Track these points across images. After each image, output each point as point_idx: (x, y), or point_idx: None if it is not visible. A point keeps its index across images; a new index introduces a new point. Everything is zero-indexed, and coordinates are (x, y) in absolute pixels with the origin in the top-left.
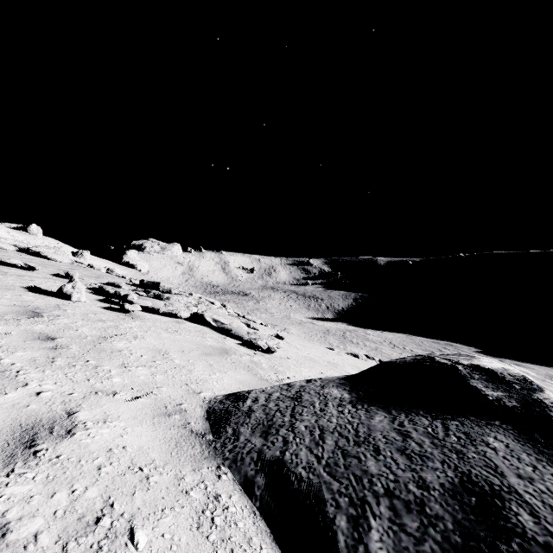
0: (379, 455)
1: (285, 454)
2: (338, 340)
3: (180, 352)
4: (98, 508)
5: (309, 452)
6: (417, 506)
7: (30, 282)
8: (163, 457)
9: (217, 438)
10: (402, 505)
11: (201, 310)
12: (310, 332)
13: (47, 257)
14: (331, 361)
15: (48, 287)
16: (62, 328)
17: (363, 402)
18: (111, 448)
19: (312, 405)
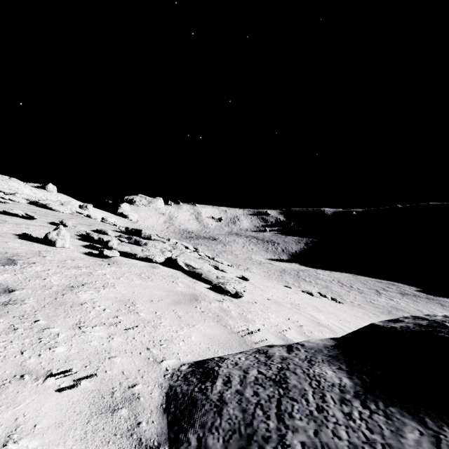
0: None
1: None
2: (293, 278)
3: (148, 301)
4: None
5: None
6: None
7: (24, 230)
8: None
9: None
10: None
11: (175, 255)
12: (269, 271)
13: (52, 209)
14: (293, 302)
15: (40, 234)
16: (29, 277)
17: (374, 396)
18: None
19: (303, 398)
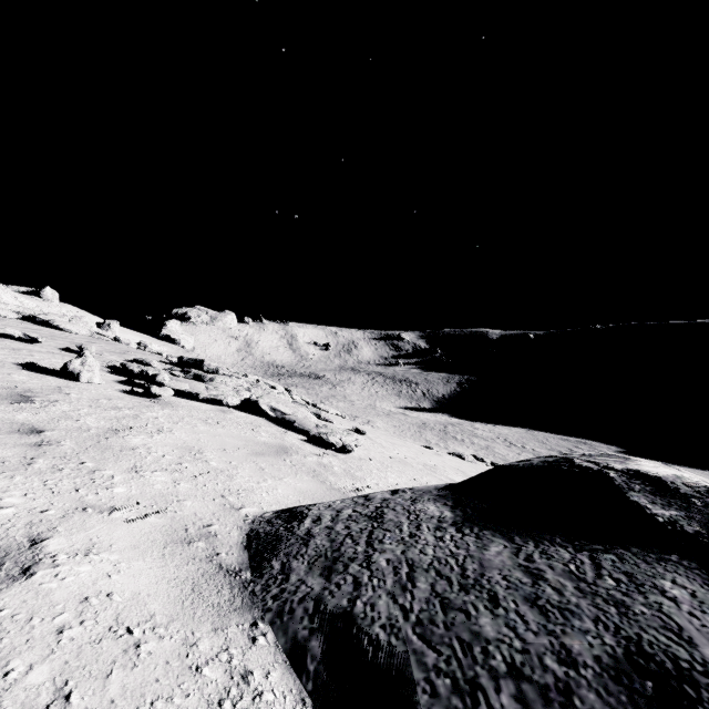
0: (498, 608)
1: (356, 603)
2: (437, 435)
3: (219, 450)
4: (43, 703)
5: (392, 601)
6: (560, 695)
7: (28, 358)
8: (169, 609)
9: (257, 577)
10: (535, 694)
11: (256, 396)
12: (401, 425)
13: (59, 328)
14: (428, 464)
15: (52, 364)
16: (57, 418)
17: (472, 523)
18: (88, 597)
19: (398, 528)
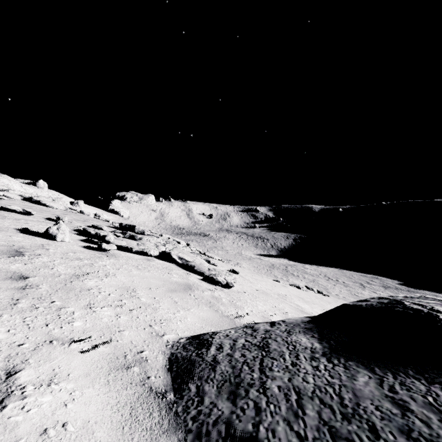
0: (379, 439)
1: (259, 428)
2: (281, 273)
3: (147, 289)
4: None
5: (288, 427)
6: None
7: (24, 225)
8: (112, 436)
9: (178, 398)
10: None
11: (169, 249)
12: (258, 266)
13: (46, 205)
14: (280, 293)
15: (39, 229)
16: (38, 267)
17: (338, 354)
18: (47, 429)
19: (282, 357)
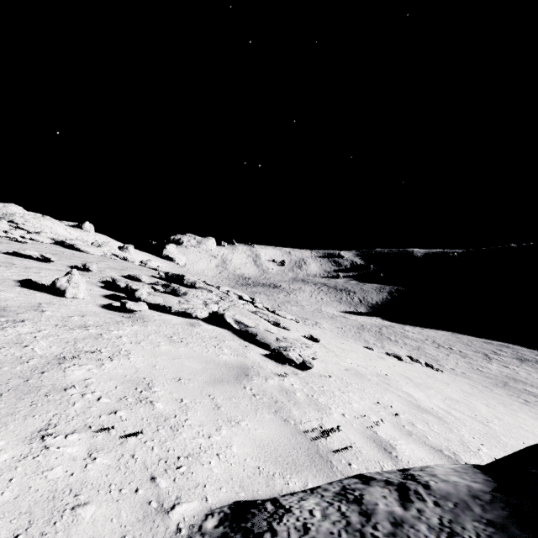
0: None
1: None
2: (374, 336)
3: (173, 381)
4: None
5: None
6: None
7: (32, 275)
8: None
9: None
10: None
11: (222, 308)
12: (343, 327)
13: (80, 250)
14: (379, 373)
15: (51, 280)
16: (3, 344)
17: None
18: None
19: None
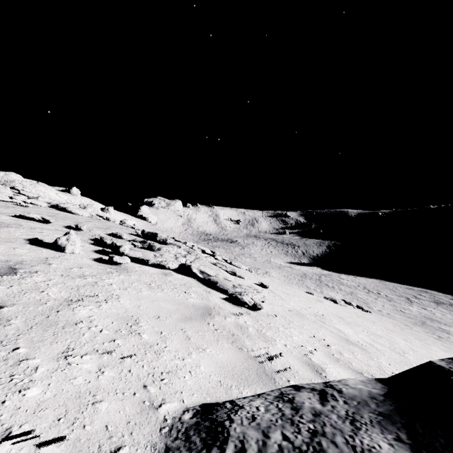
0: None
1: None
2: (314, 283)
3: (154, 318)
4: None
5: None
6: None
7: (37, 234)
8: None
9: None
10: None
11: (189, 261)
12: (289, 275)
13: (71, 212)
14: (317, 313)
15: (52, 238)
16: (25, 290)
17: None
18: None
19: None
